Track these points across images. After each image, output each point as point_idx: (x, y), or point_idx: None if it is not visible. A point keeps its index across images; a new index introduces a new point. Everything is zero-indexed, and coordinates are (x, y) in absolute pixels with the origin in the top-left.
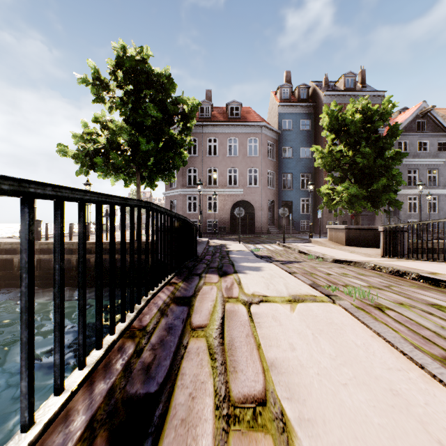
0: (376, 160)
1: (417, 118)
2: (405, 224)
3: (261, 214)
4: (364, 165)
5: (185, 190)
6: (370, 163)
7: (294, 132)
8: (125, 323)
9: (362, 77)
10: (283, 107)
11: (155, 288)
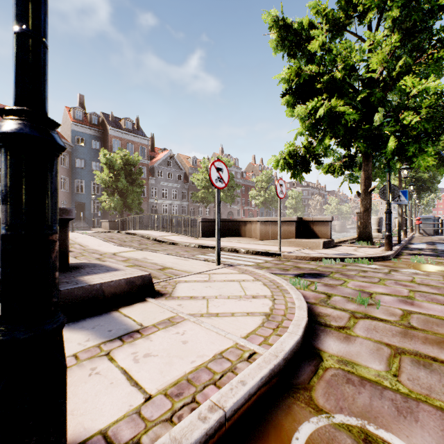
0: (129, 186)
1: (167, 159)
2: (123, 218)
3: None
4: (123, 188)
5: None
6: (126, 187)
7: (87, 148)
8: None
9: (138, 123)
10: (77, 126)
11: None
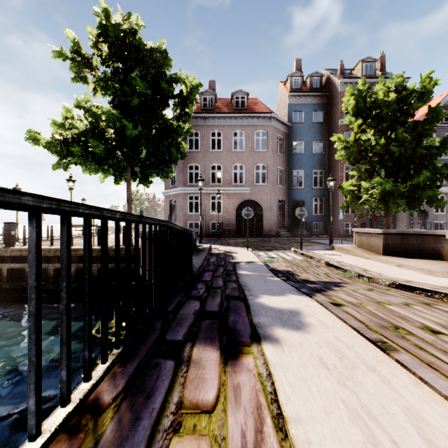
0: (416, 149)
1: (444, 108)
2: None
3: (270, 215)
4: (400, 155)
5: (185, 189)
6: (408, 152)
7: (306, 124)
8: None
9: (382, 63)
10: (294, 98)
11: None
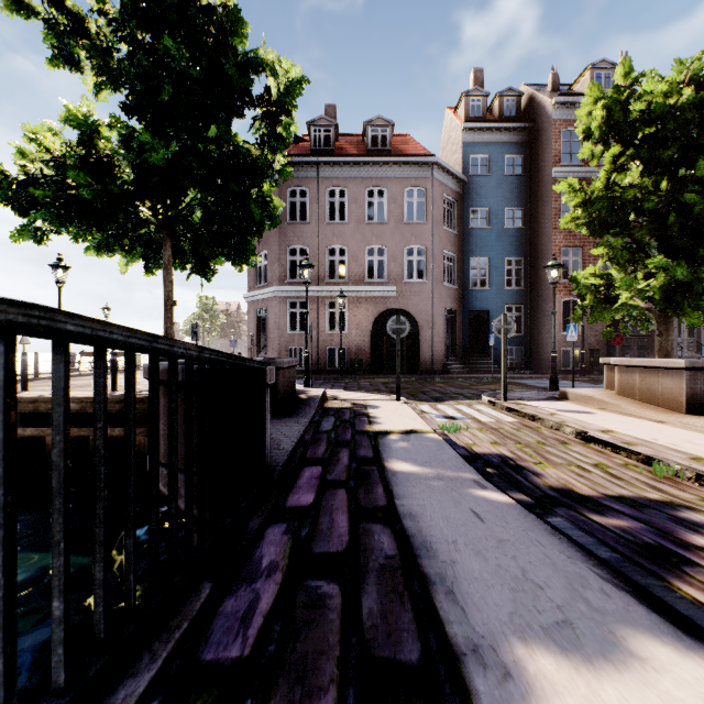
0: None
1: None
2: None
3: (432, 335)
4: (701, 212)
5: (283, 289)
6: None
7: (493, 178)
8: None
9: None
10: (473, 132)
11: None
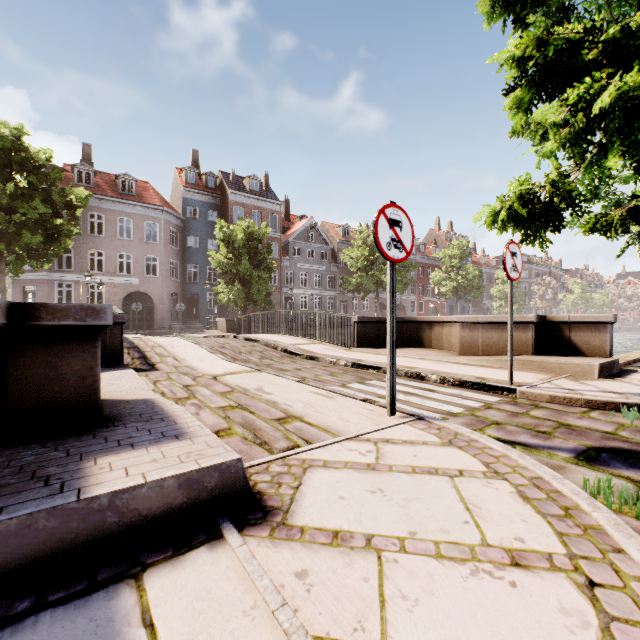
0: (254, 271)
1: (307, 230)
2: (243, 316)
3: (162, 308)
4: (245, 273)
5: (53, 275)
6: (249, 272)
7: (201, 221)
8: None
9: (267, 181)
10: (189, 193)
11: None
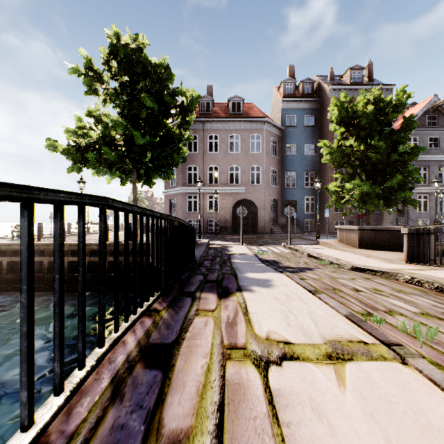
0: (390, 155)
1: (427, 113)
2: (438, 225)
3: (264, 213)
4: (377, 160)
5: (185, 189)
6: (384, 158)
7: (298, 128)
8: (29, 430)
9: (369, 70)
10: (287, 103)
11: (122, 324)
